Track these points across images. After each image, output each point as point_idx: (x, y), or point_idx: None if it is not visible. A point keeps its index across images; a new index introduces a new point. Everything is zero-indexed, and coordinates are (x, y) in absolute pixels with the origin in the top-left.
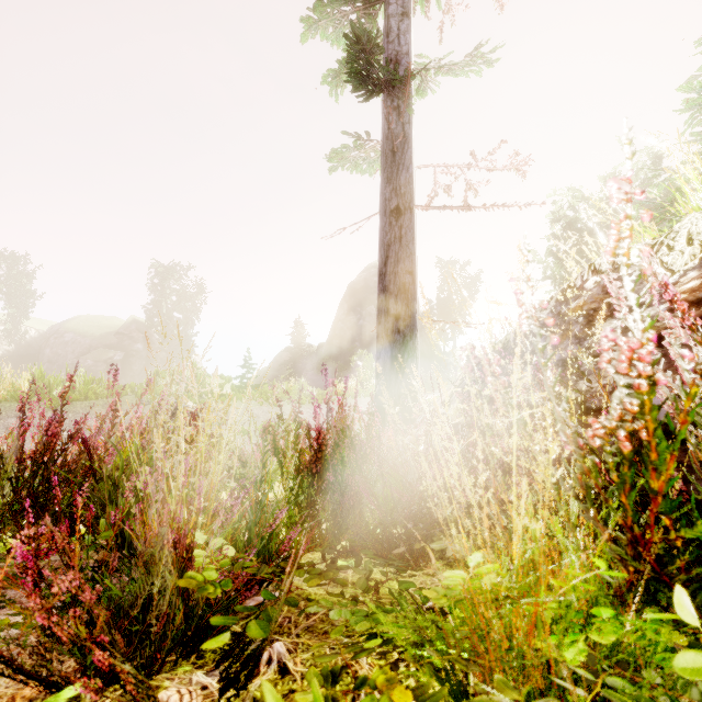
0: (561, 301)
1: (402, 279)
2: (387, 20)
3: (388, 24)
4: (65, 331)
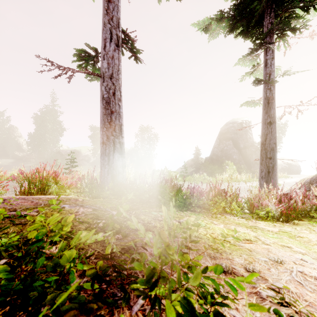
0: None
1: (271, 145)
2: (265, 59)
3: (266, 60)
4: None
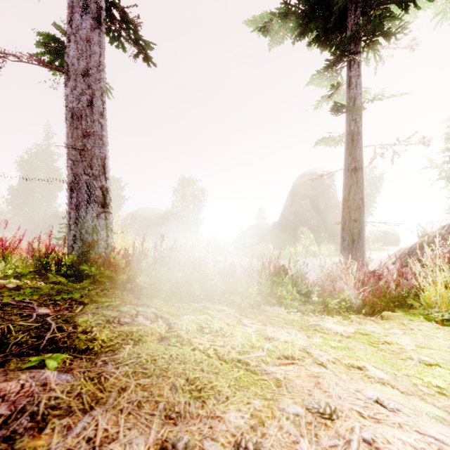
0: (449, 227)
1: (357, 202)
2: (349, 76)
3: (349, 78)
4: (136, 216)
